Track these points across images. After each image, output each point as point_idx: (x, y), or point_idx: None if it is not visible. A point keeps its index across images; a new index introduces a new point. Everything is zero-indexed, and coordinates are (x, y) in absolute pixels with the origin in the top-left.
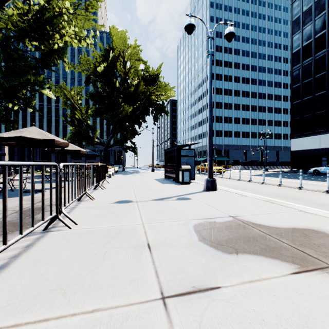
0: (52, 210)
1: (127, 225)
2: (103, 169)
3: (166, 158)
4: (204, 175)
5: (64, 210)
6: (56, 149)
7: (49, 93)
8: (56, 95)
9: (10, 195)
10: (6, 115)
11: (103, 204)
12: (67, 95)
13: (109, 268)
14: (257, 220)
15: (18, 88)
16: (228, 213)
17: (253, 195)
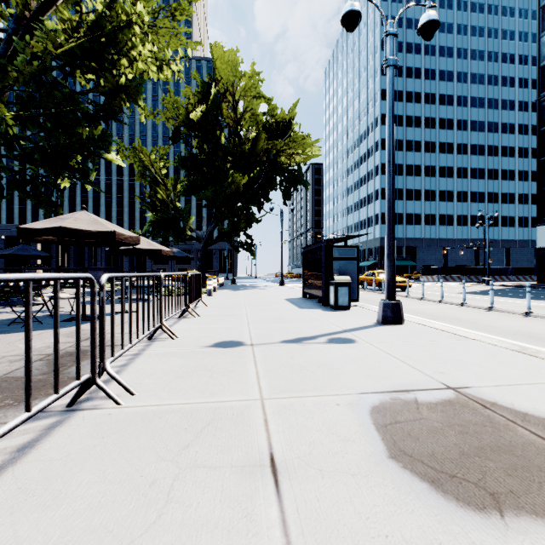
0: (80, 369)
1: (229, 402)
2: (196, 282)
3: (305, 262)
4: (373, 291)
5: (108, 366)
6: (123, 248)
7: (115, 159)
8: (128, 162)
9: (45, 324)
10: (46, 194)
11: (190, 348)
12: (144, 161)
13: (174, 535)
14: (514, 402)
15: (70, 152)
16: (441, 379)
17: (481, 336)
